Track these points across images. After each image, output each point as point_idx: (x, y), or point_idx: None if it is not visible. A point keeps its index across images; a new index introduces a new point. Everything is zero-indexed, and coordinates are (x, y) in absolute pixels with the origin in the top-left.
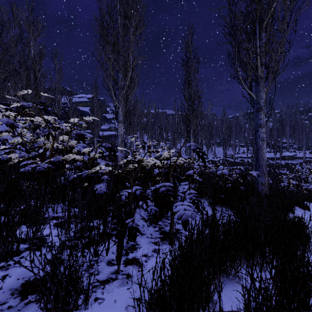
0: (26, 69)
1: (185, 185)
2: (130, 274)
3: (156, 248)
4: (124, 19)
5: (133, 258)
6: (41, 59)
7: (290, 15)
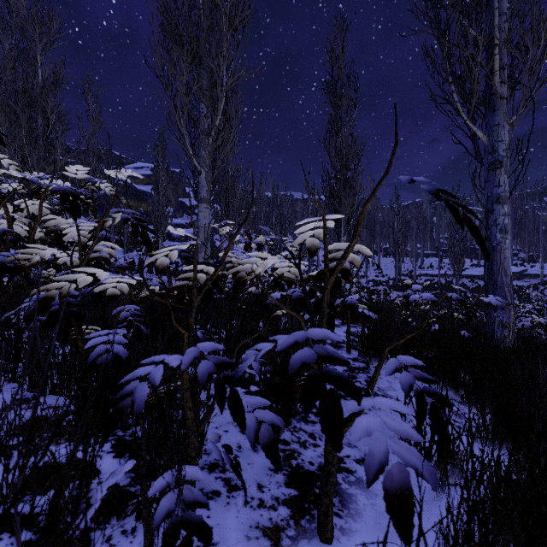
0: (26, 105)
1: (335, 326)
2: None
3: None
4: None
5: None
6: (57, 87)
7: None
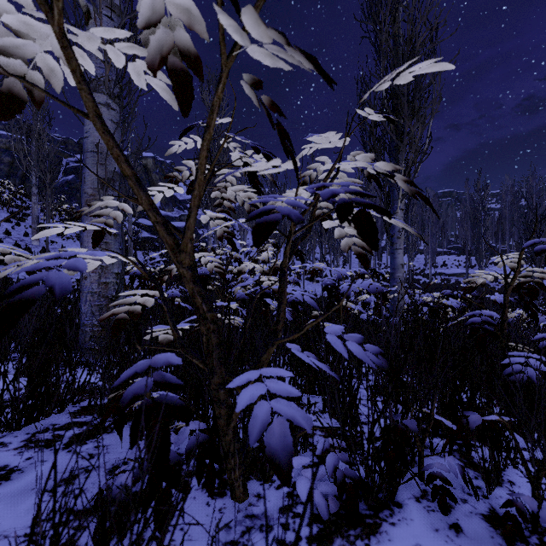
0: None
1: None
2: None
3: None
4: None
5: None
6: None
7: None
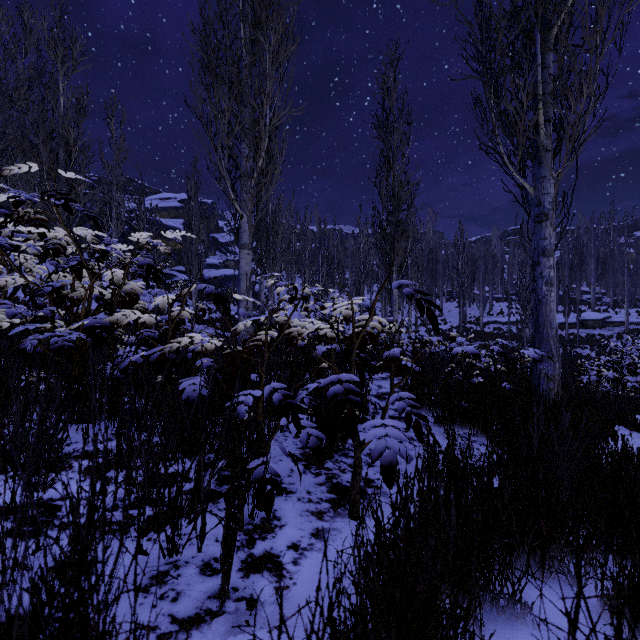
0: (48, 137)
1: (382, 379)
2: (256, 597)
3: (320, 528)
4: (252, 29)
5: (265, 554)
6: (80, 116)
7: (609, 16)
